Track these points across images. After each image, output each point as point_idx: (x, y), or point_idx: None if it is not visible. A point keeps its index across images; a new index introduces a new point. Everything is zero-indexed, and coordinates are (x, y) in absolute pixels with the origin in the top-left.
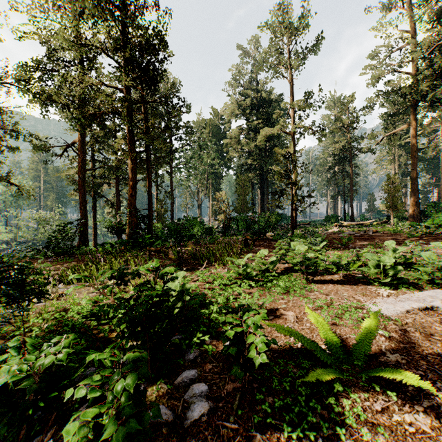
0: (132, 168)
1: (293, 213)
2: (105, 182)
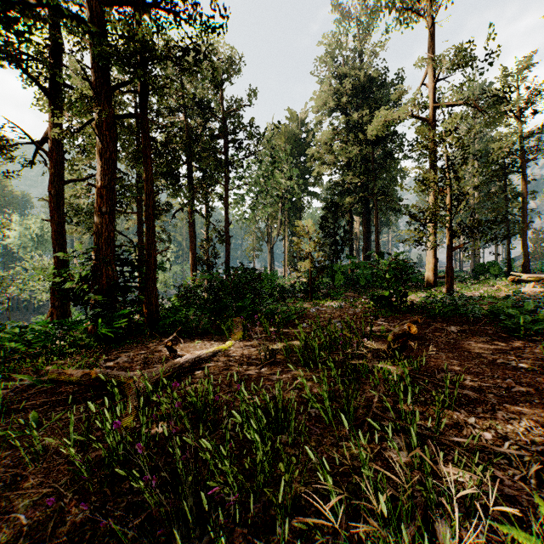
0: (103, 150)
1: (451, 257)
2: (120, 211)
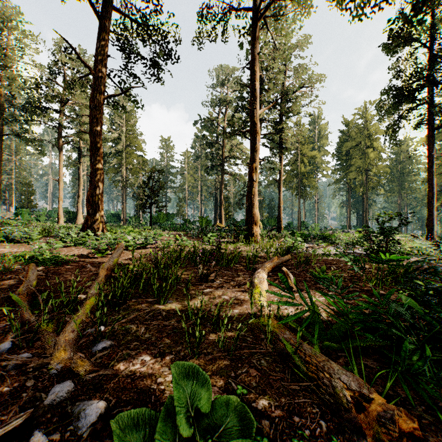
0: None
1: None
2: None
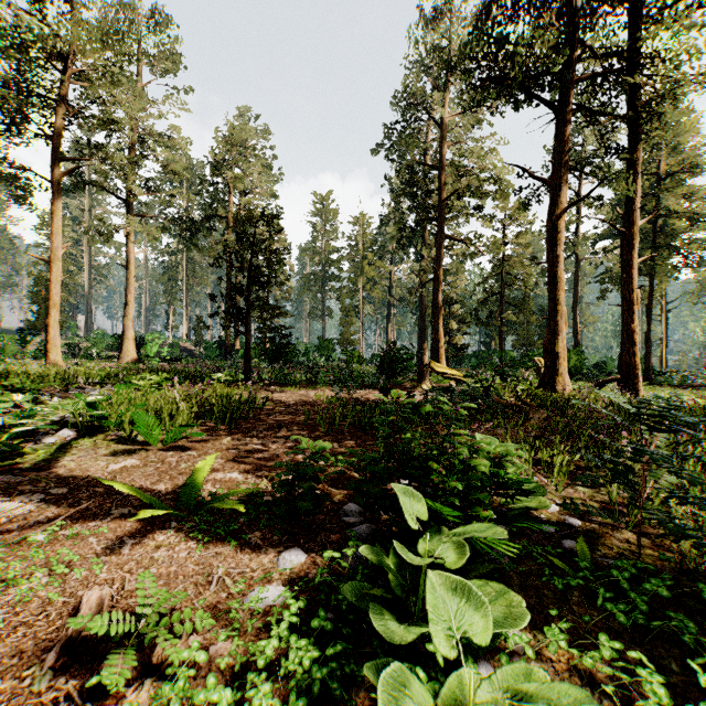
0: None
1: None
2: None
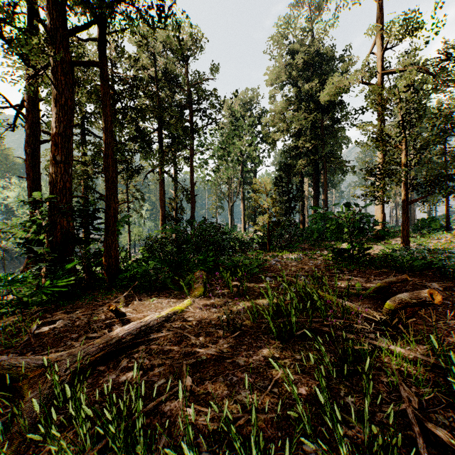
0: (57, 96)
1: (407, 211)
2: (96, 172)
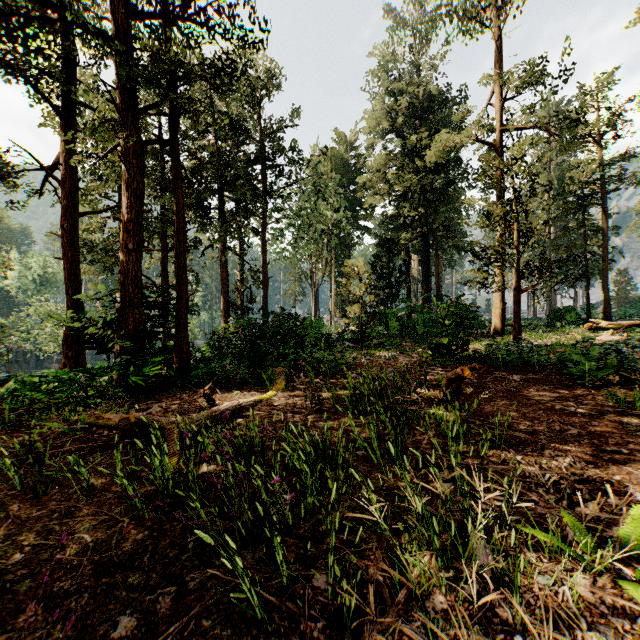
0: (129, 180)
1: (518, 301)
2: None
